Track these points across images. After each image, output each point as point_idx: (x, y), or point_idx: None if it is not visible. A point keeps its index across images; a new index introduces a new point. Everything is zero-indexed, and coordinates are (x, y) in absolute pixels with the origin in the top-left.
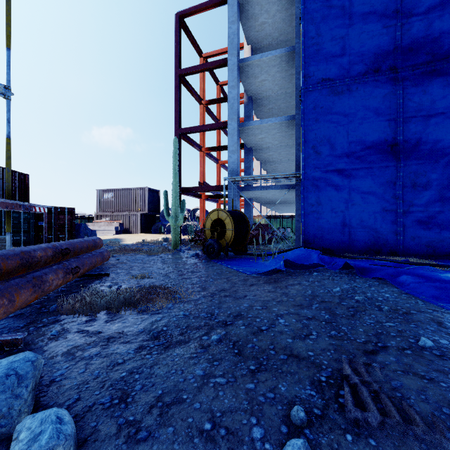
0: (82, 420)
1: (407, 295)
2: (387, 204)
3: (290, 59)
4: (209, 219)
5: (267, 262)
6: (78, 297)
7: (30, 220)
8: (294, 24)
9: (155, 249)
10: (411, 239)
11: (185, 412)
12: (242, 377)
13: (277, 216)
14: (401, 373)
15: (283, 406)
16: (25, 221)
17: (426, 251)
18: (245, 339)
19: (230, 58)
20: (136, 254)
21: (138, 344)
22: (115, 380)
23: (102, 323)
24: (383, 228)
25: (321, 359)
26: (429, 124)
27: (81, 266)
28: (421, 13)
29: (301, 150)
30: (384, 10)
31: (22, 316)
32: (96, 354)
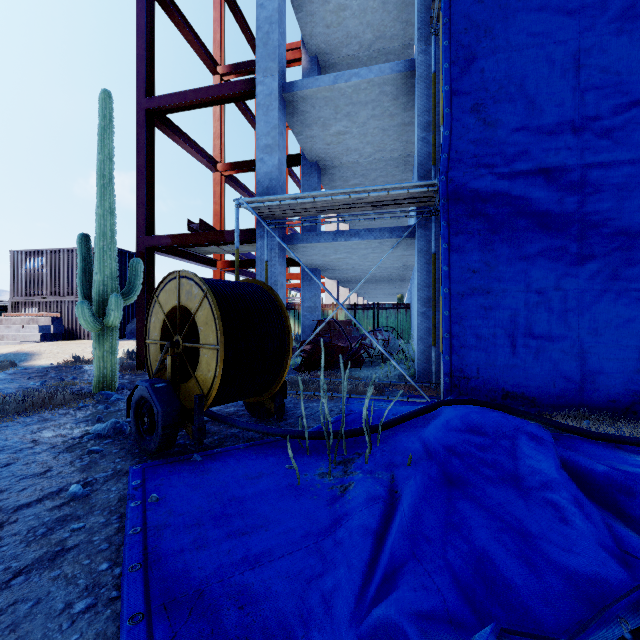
0: None
1: None
2: None
3: None
4: (158, 309)
5: (345, 496)
6: None
7: None
8: None
9: None
10: None
11: None
12: None
13: (368, 305)
14: None
15: None
16: None
17: None
18: None
19: None
20: None
21: None
22: None
23: None
24: None
25: None
26: None
27: None
28: None
29: (443, 118)
30: None
31: None
32: None
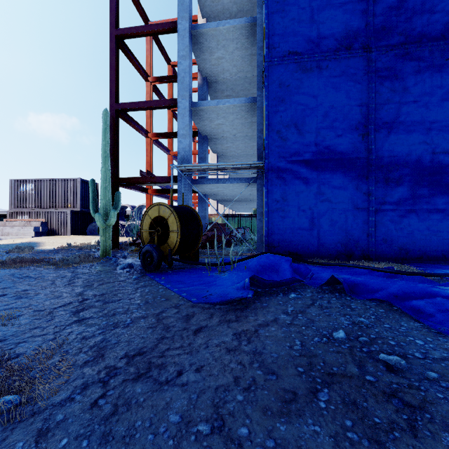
0: None
1: (447, 339)
2: (359, 202)
3: (250, 33)
4: (148, 217)
5: (224, 276)
6: None
7: None
8: (254, 0)
9: (69, 258)
10: (383, 241)
11: None
12: None
13: (235, 215)
14: None
15: None
16: None
17: (398, 254)
18: None
19: (181, 22)
20: (38, 268)
21: None
22: None
23: None
24: (355, 228)
25: None
26: (402, 112)
27: None
28: None
29: (265, 135)
30: None
31: None
32: None
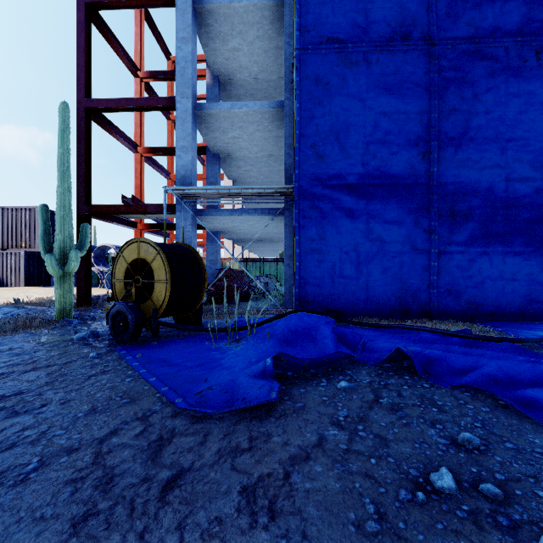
0: None
1: None
2: (418, 241)
3: (275, 17)
4: (122, 260)
5: (237, 349)
6: None
7: None
8: None
9: None
10: (448, 292)
11: None
12: None
13: (256, 259)
14: None
15: None
16: None
17: (466, 309)
18: None
19: None
20: None
21: None
22: None
23: None
24: (413, 276)
25: None
26: (471, 126)
27: None
28: None
29: (296, 149)
30: None
31: None
32: None
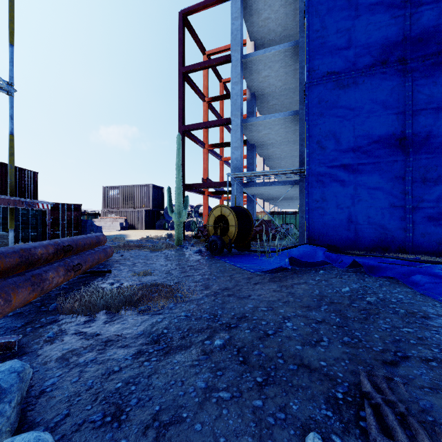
0: (69, 441)
1: (422, 297)
2: (395, 200)
3: (293, 54)
4: (212, 216)
5: (271, 259)
6: (77, 296)
7: (38, 216)
8: (297, 19)
9: (158, 245)
10: (421, 236)
11: (184, 435)
12: (248, 391)
13: (280, 212)
14: (429, 390)
15: (296, 430)
16: (33, 217)
17: (437, 248)
18: (250, 344)
19: (234, 54)
20: (140, 250)
21: (137, 348)
22: (109, 392)
23: (101, 323)
24: (391, 224)
25: (335, 371)
26: (441, 116)
27: (84, 263)
28: (432, 1)
29: (306, 145)
30: (392, 0)
31: (20, 315)
32: (92, 360)
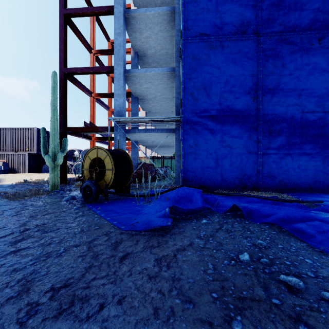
0: None
1: (328, 257)
2: (251, 147)
3: (170, 19)
4: (88, 158)
5: (150, 205)
6: None
7: None
8: None
9: (21, 192)
10: (268, 176)
11: None
12: None
13: (159, 157)
14: None
15: None
16: None
17: (278, 186)
18: None
19: (117, 6)
20: None
21: None
22: None
23: None
24: (248, 167)
25: None
26: (281, 82)
27: None
28: None
29: (182, 96)
30: None
31: None
32: None
